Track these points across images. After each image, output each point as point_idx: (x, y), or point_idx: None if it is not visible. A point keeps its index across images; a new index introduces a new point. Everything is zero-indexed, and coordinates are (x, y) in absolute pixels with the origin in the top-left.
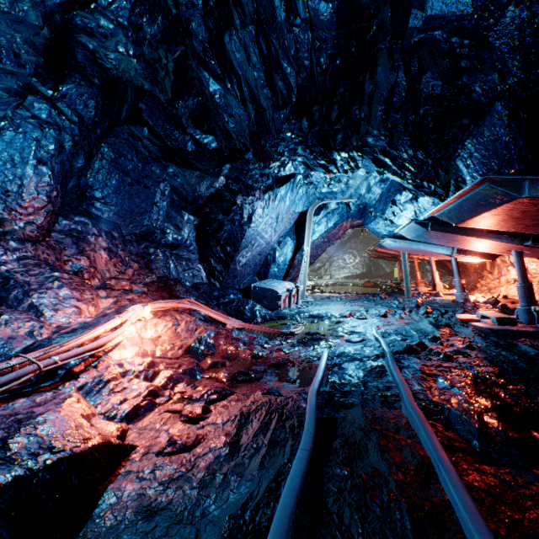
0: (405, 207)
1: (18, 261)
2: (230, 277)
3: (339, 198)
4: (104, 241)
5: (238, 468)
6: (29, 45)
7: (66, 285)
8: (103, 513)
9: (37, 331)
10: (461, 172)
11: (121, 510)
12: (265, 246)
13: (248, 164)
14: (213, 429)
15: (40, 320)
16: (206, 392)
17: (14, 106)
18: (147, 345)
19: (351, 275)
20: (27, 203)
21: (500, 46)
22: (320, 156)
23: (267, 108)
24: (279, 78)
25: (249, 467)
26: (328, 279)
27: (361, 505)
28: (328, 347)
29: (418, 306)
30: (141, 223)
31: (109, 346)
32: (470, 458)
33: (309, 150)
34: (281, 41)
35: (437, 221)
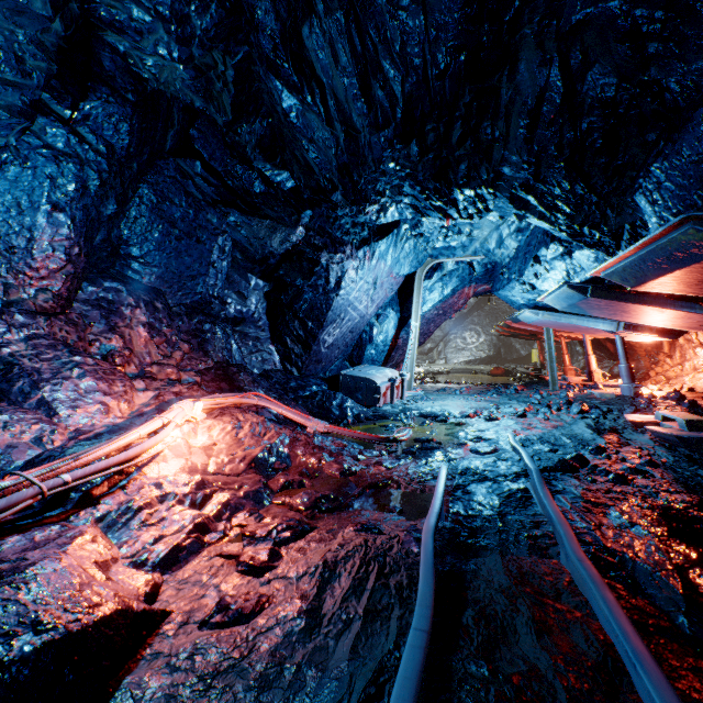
0: (553, 266)
1: (26, 341)
2: (312, 362)
3: (459, 255)
4: (144, 314)
5: (319, 655)
6: (36, 46)
7: (90, 373)
8: None
9: (47, 437)
10: (642, 212)
11: None
12: (359, 320)
13: (335, 209)
14: (283, 586)
15: (53, 421)
16: (275, 526)
17: (19, 131)
18: (197, 457)
19: (473, 360)
20: (39, 263)
21: None
22: (435, 195)
23: (361, 129)
24: (378, 86)
25: (335, 654)
26: (443, 364)
27: None
28: (446, 460)
29: (570, 402)
30: (193, 290)
31: (142, 459)
32: (677, 646)
33: (420, 187)
34: (382, 32)
35: (600, 285)
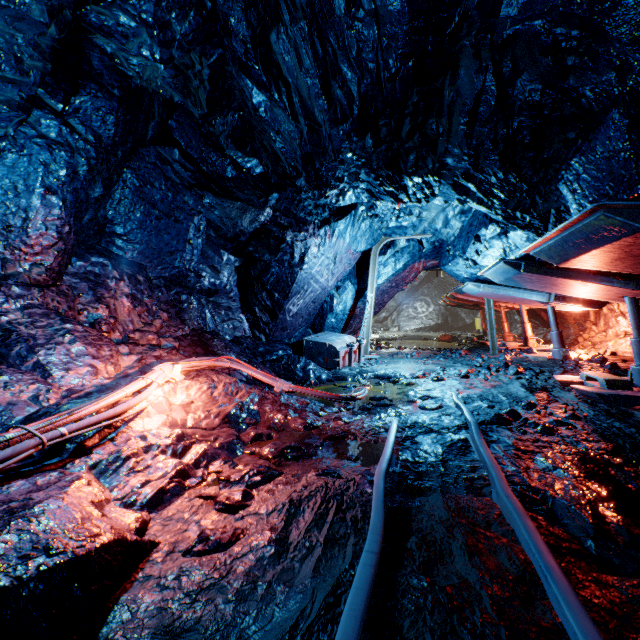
0: (492, 244)
1: (23, 310)
2: (278, 329)
3: (410, 234)
4: (127, 286)
5: (286, 575)
6: (34, 48)
7: (80, 339)
8: (112, 634)
9: (43, 395)
10: (565, 199)
11: (135, 631)
12: (321, 292)
13: (299, 193)
14: (255, 521)
15: (47, 382)
16: (248, 472)
17: (17, 123)
18: (177, 413)
19: (424, 327)
20: (33, 240)
21: (620, 36)
22: (387, 181)
23: (323, 123)
24: (337, 86)
25: (300, 574)
26: (396, 331)
27: (447, 631)
28: (397, 415)
29: (507, 364)
30: (172, 265)
31: (129, 414)
32: (584, 564)
33: (374, 174)
34: (340, 40)
35: (532, 261)
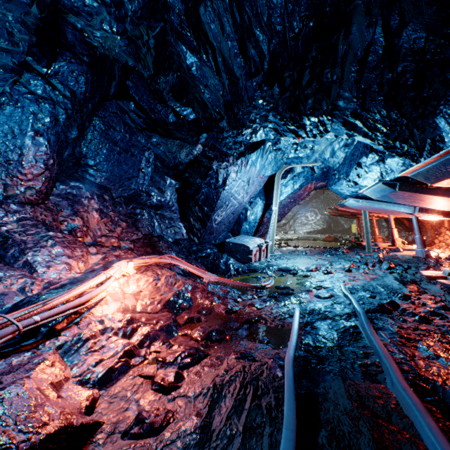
0: (371, 169)
1: (18, 222)
2: (207, 233)
3: (305, 162)
4: (96, 203)
5: None
6: (21, 24)
7: (59, 243)
8: None
9: (28, 287)
10: (440, 130)
11: None
12: (238, 206)
13: (222, 132)
14: (184, 403)
15: (33, 276)
16: (180, 354)
17: (11, 82)
18: (129, 300)
19: (313, 231)
20: (26, 170)
21: None
22: (290, 121)
23: (240, 77)
24: (251, 46)
25: None
26: (293, 234)
27: None
28: (298, 303)
29: (381, 261)
30: (129, 187)
31: (91, 303)
32: None
33: (280, 116)
34: (254, 8)
35: (405, 182)
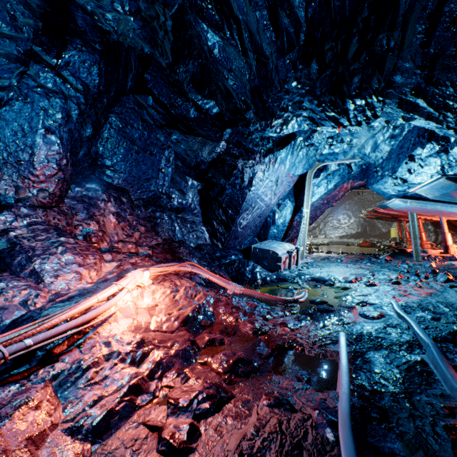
0: (428, 162)
1: (28, 227)
2: (231, 238)
3: (341, 159)
4: (113, 206)
5: None
6: (24, 6)
7: (70, 250)
8: None
9: (31, 300)
10: None
11: None
12: (265, 208)
13: (248, 125)
14: None
15: (38, 287)
16: (196, 395)
17: (18, 74)
18: (142, 316)
19: (346, 235)
20: (38, 171)
21: None
22: (330, 106)
23: (270, 55)
24: (284, 14)
25: None
26: (323, 238)
27: None
28: (340, 324)
29: (435, 271)
30: (148, 189)
31: (96, 321)
32: None
33: (317, 101)
34: None
35: None
